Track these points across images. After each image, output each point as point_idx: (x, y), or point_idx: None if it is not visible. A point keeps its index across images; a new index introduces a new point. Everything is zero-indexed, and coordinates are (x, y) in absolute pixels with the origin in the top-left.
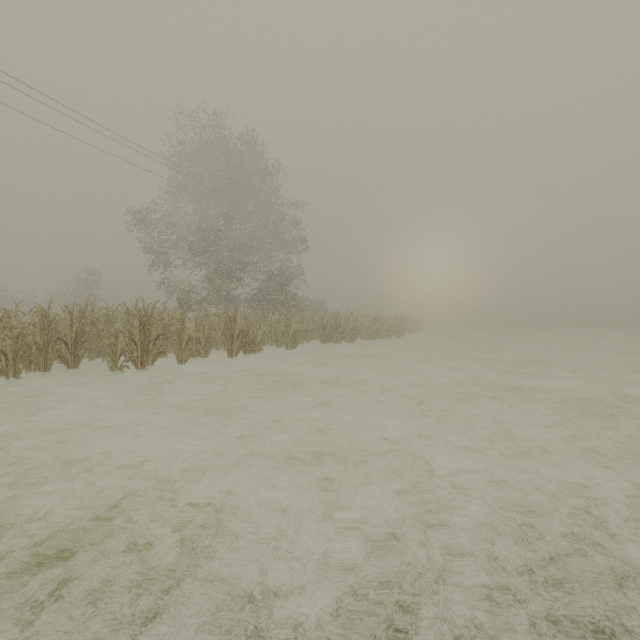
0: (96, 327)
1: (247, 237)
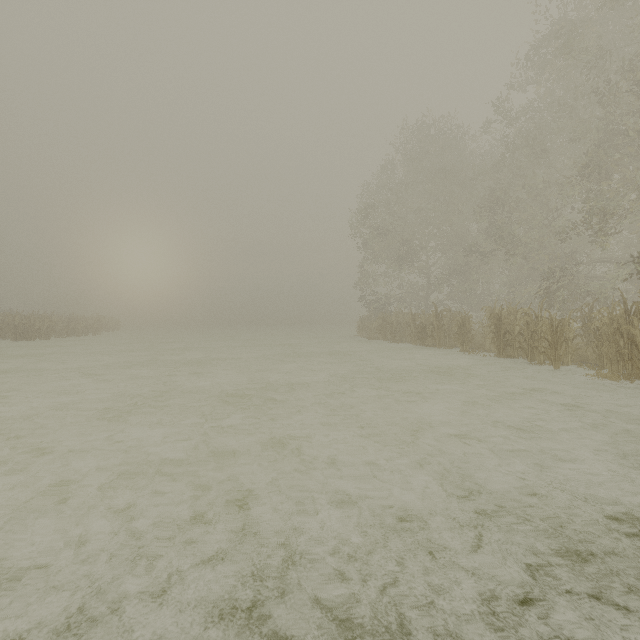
0: None
1: None
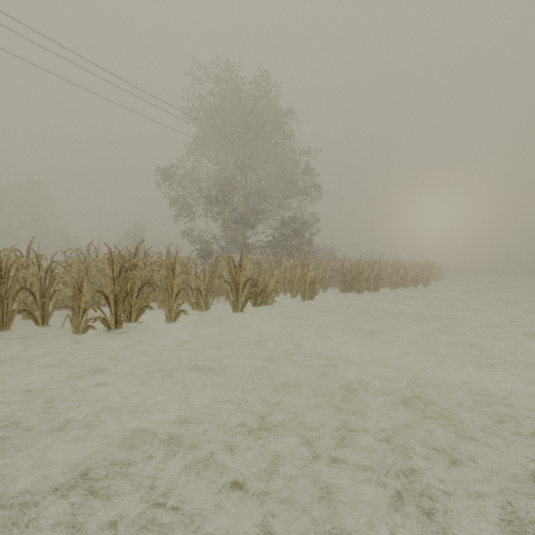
0: (89, 273)
1: (262, 186)
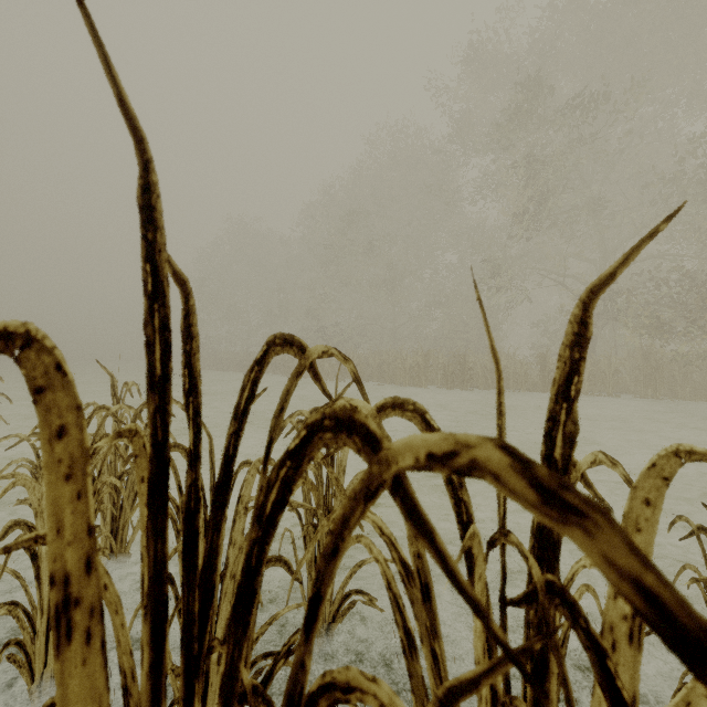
0: None
1: None
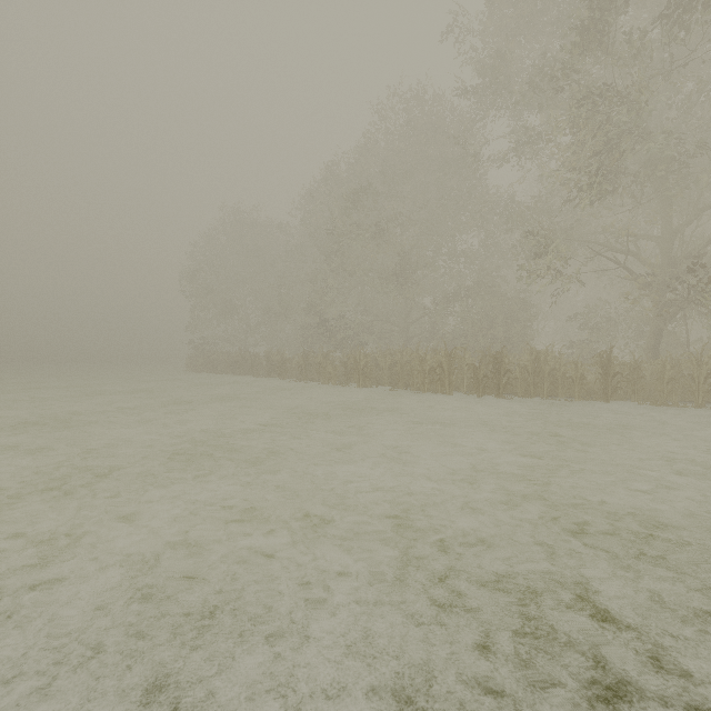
0: None
1: None
